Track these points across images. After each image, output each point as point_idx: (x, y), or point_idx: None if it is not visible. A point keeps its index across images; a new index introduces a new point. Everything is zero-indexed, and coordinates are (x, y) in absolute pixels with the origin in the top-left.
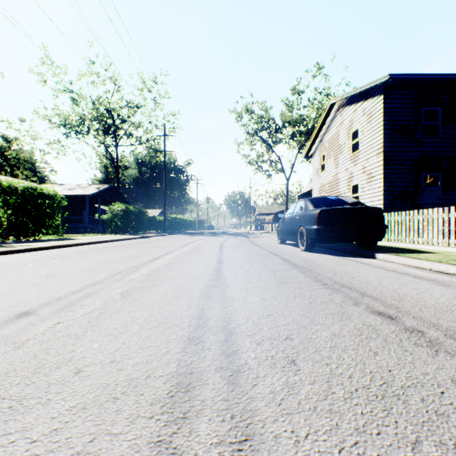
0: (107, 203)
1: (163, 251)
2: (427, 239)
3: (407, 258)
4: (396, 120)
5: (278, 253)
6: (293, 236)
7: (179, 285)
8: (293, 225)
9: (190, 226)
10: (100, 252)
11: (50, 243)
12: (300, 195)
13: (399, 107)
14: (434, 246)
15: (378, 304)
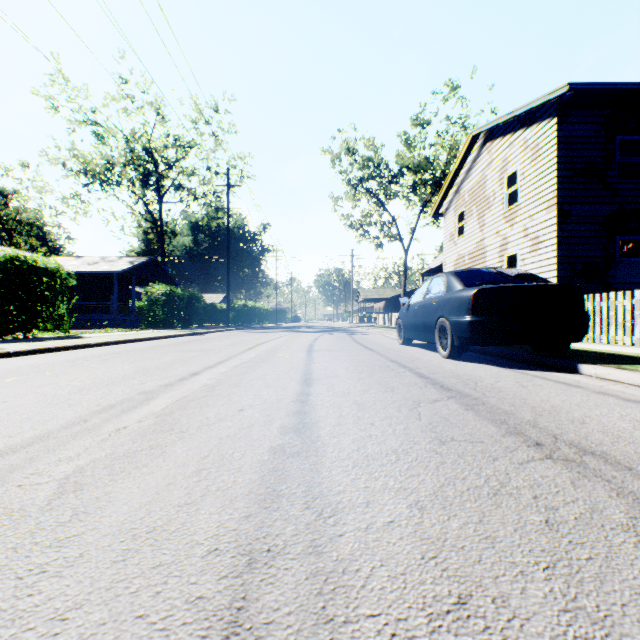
0: (146, 284)
1: (213, 359)
2: (639, 337)
3: None
4: (577, 156)
5: (405, 362)
6: (425, 333)
7: (214, 448)
8: (427, 315)
9: (266, 317)
10: (107, 360)
11: (38, 344)
12: (425, 272)
13: (581, 136)
14: None
15: None
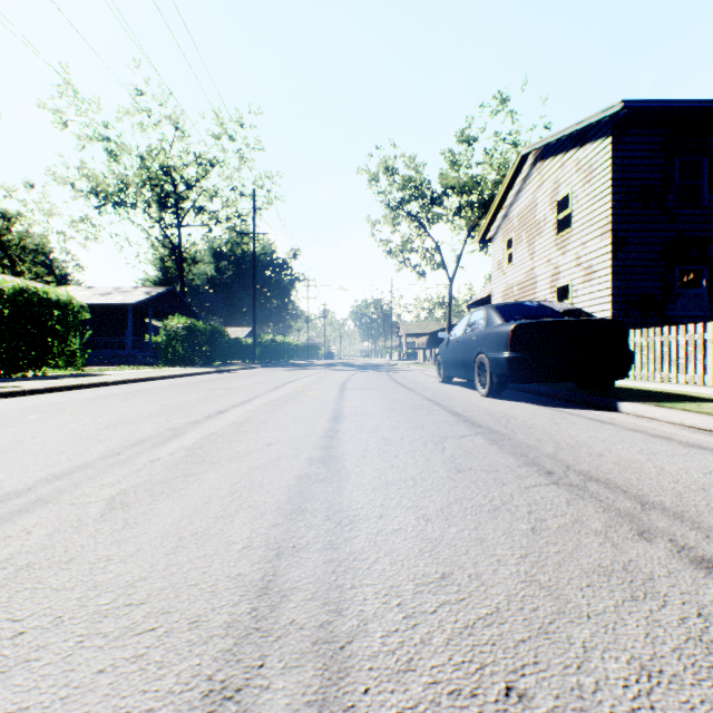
0: (164, 317)
1: (240, 397)
2: (694, 375)
3: (684, 413)
4: (633, 179)
5: (441, 400)
6: (465, 370)
7: (245, 475)
8: (466, 351)
9: (296, 353)
10: (128, 399)
11: (52, 382)
12: (471, 304)
13: (638, 157)
14: (710, 387)
15: (696, 535)
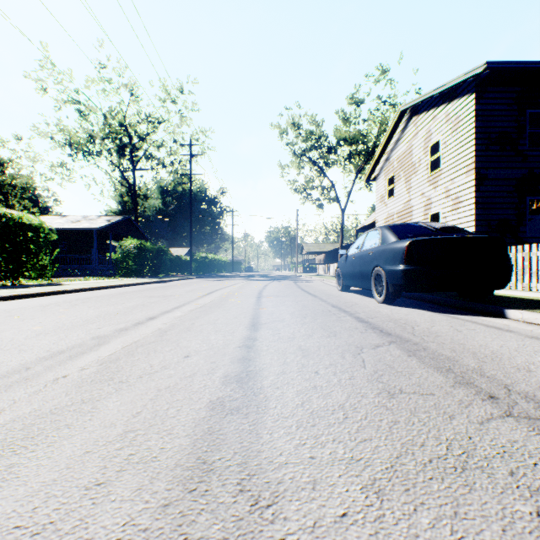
0: (122, 239)
1: (172, 304)
2: None
3: None
4: (493, 127)
5: (344, 307)
6: (362, 280)
7: (150, 402)
8: (364, 265)
9: (224, 267)
10: (75, 305)
11: (19, 290)
12: (359, 229)
13: (496, 110)
14: None
15: None
